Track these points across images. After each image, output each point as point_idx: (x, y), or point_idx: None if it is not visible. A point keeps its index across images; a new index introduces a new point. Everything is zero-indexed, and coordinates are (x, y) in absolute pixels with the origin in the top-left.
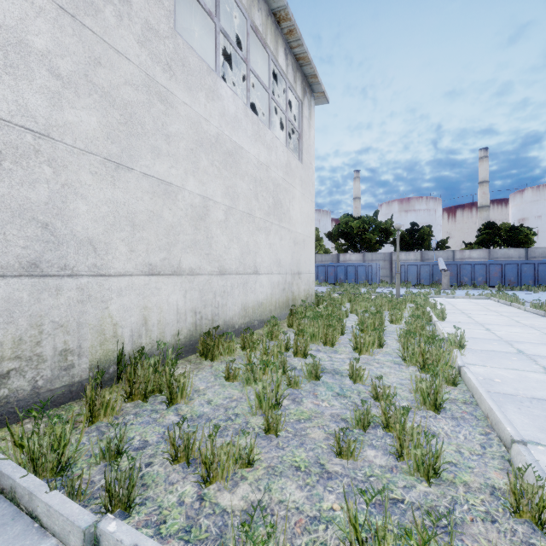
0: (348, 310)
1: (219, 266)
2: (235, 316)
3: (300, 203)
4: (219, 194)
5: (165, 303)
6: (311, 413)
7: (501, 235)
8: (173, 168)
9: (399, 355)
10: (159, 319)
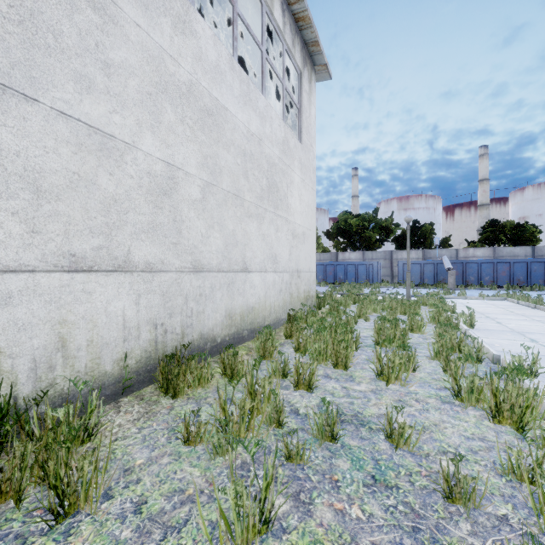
0: (357, 315)
1: (193, 260)
2: (217, 326)
3: (300, 190)
4: (193, 164)
5: (102, 313)
6: (333, 544)
7: (505, 233)
8: (117, 114)
9: (448, 388)
10: (91, 338)
